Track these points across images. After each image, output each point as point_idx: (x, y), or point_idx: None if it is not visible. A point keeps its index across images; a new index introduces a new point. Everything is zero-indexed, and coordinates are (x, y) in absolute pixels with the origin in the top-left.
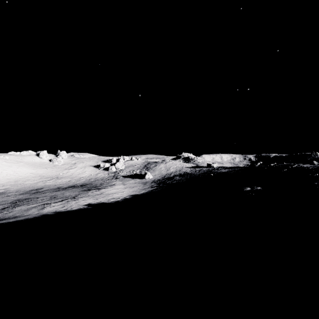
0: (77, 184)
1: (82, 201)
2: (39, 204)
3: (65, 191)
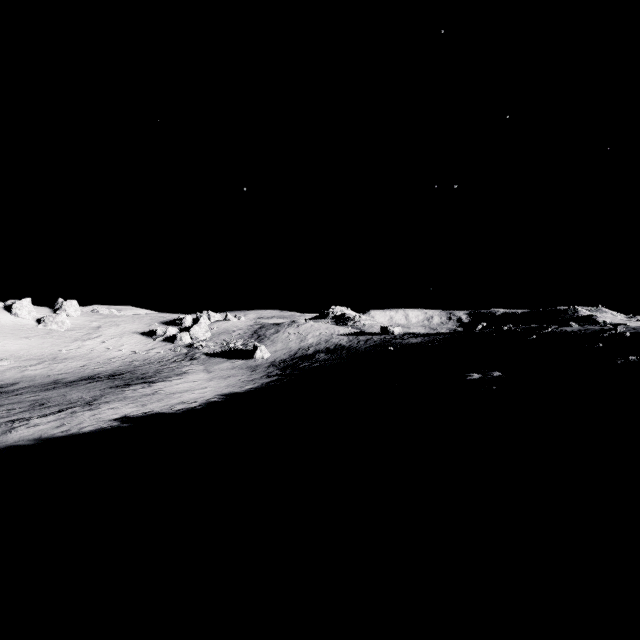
0: (101, 372)
1: (108, 410)
2: None
3: (70, 388)
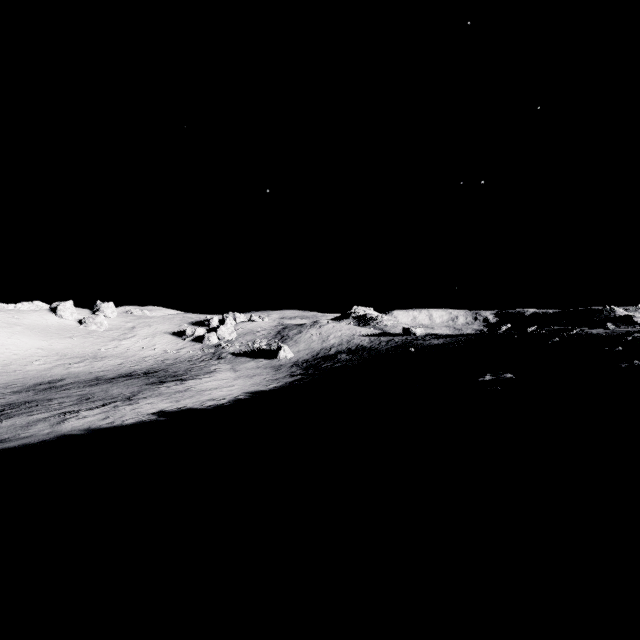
0: (137, 370)
1: (146, 405)
2: (53, 412)
3: (111, 385)
